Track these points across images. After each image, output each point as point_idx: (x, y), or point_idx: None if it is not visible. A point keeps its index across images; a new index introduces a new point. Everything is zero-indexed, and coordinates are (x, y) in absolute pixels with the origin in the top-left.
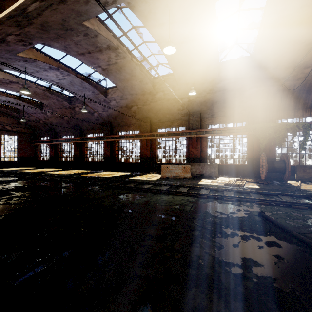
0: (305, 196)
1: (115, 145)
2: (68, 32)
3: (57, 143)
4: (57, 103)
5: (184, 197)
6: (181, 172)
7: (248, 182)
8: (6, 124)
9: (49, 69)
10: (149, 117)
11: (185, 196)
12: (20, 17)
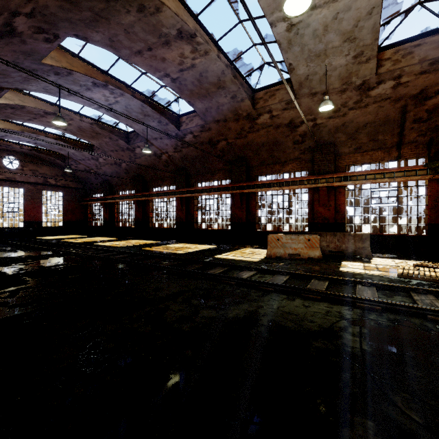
0: None
1: (193, 203)
2: (110, 6)
3: (113, 201)
4: (110, 143)
5: (327, 304)
6: (302, 248)
7: None
8: (48, 176)
9: (93, 88)
10: (245, 157)
11: (329, 301)
12: None
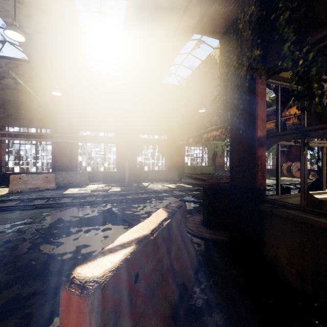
0: (146, 192)
1: None
2: None
3: None
4: None
5: (37, 210)
6: (41, 183)
7: (114, 187)
8: None
9: None
10: None
11: (40, 208)
12: None
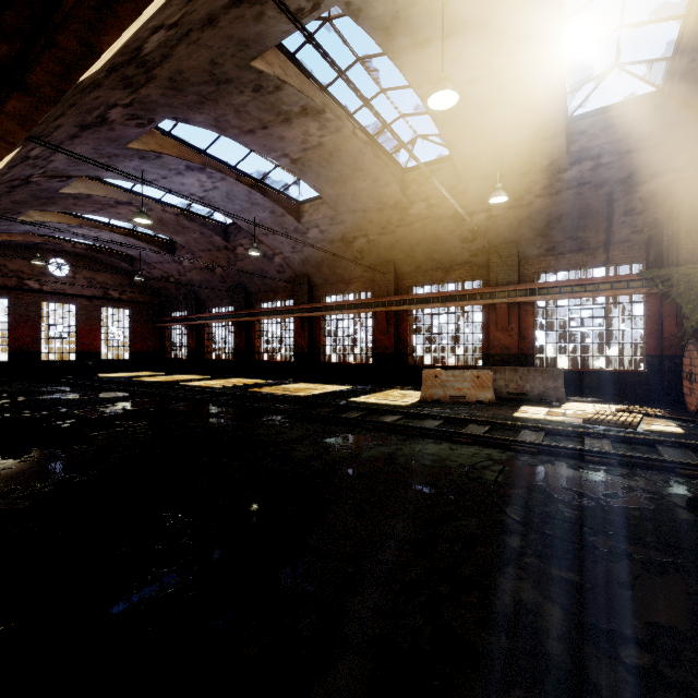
0: None
1: (319, 326)
2: (221, 89)
3: (202, 323)
4: (201, 240)
5: (478, 447)
6: (469, 388)
7: (650, 417)
8: (109, 286)
9: (186, 171)
10: (393, 260)
11: (482, 445)
12: (130, 68)
